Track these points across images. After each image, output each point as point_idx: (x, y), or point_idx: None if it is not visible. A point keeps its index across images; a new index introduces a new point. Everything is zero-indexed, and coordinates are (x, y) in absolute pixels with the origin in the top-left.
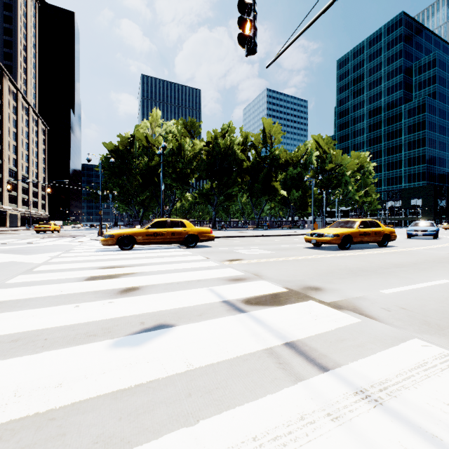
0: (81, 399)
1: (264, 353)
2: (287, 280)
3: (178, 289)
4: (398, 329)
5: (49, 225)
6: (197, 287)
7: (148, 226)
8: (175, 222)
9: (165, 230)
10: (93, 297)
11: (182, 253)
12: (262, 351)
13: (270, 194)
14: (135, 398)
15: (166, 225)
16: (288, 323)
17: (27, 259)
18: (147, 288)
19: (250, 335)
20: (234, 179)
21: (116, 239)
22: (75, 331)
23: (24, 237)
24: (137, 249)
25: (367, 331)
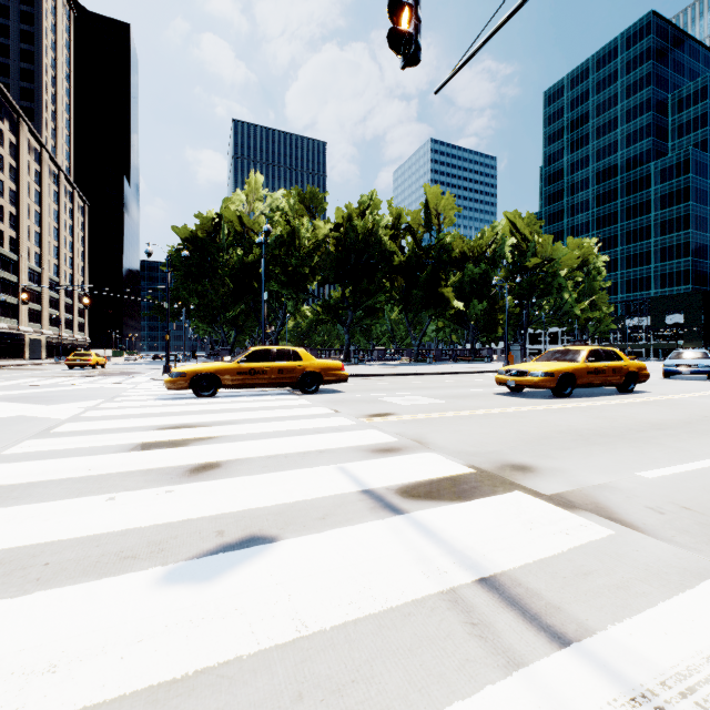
0: (88, 704)
1: (442, 602)
2: (473, 451)
3: (286, 467)
4: (686, 551)
5: (88, 356)
6: (318, 465)
7: (240, 358)
8: (283, 351)
9: (267, 365)
10: (141, 482)
11: (296, 403)
12: (436, 595)
13: (437, 307)
14: (192, 703)
15: (270, 357)
16: (481, 536)
17: (46, 412)
18: (234, 465)
19: (413, 561)
20: (379, 284)
21: (188, 380)
22: (100, 548)
23: (49, 375)
24: (222, 395)
25: (630, 555)
